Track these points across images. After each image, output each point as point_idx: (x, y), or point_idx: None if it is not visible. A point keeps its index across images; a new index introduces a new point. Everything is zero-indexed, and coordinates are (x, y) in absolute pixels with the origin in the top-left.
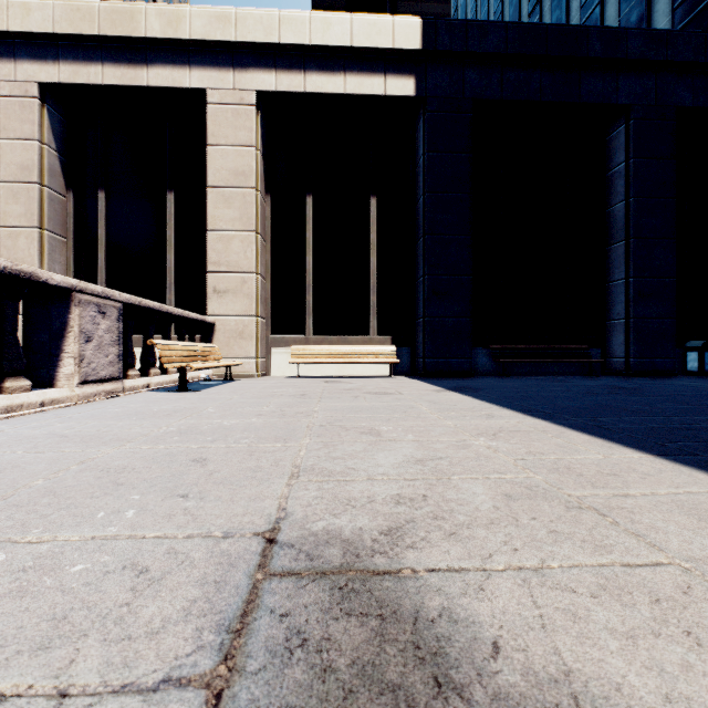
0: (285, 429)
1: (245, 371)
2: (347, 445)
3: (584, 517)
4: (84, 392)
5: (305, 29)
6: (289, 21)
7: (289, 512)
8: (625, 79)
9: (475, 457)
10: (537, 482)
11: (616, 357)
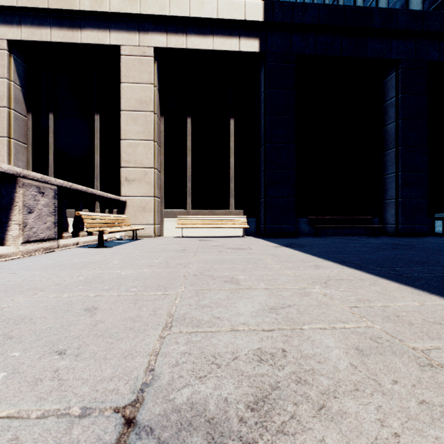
0: (167, 278)
1: (146, 233)
2: (214, 293)
3: (442, 379)
4: (27, 248)
5: (187, 6)
6: (176, 1)
7: (156, 375)
8: (396, 42)
9: (317, 305)
10: (378, 333)
11: (389, 224)
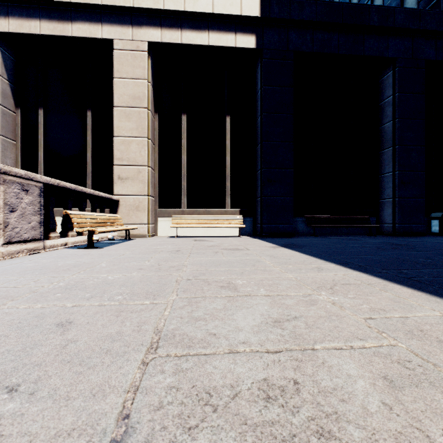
0: (157, 284)
1: (140, 233)
2: (209, 301)
3: None
4: (8, 250)
5: (181, 0)
6: None
7: (130, 425)
8: (393, 40)
9: (326, 316)
10: (405, 354)
11: (386, 223)
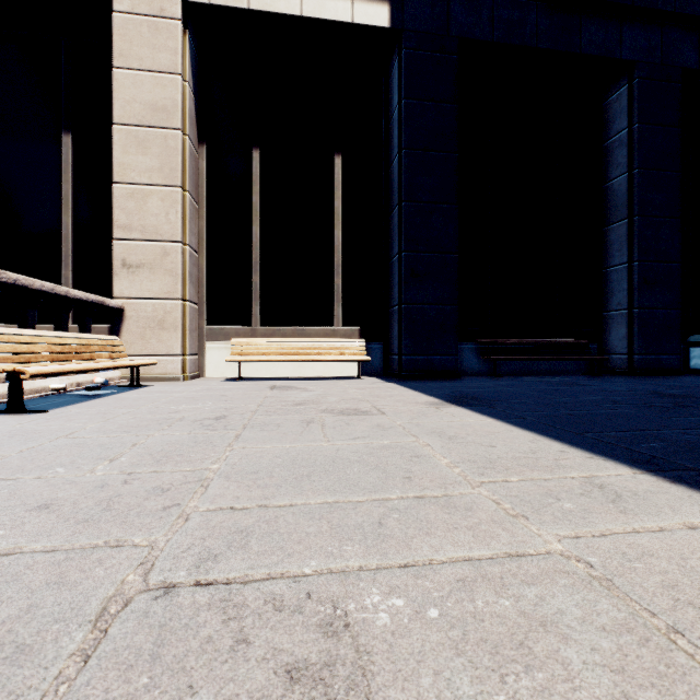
0: None
1: (166, 372)
2: None
3: None
4: None
5: None
6: None
7: None
8: (629, 30)
9: None
10: None
11: (616, 354)
